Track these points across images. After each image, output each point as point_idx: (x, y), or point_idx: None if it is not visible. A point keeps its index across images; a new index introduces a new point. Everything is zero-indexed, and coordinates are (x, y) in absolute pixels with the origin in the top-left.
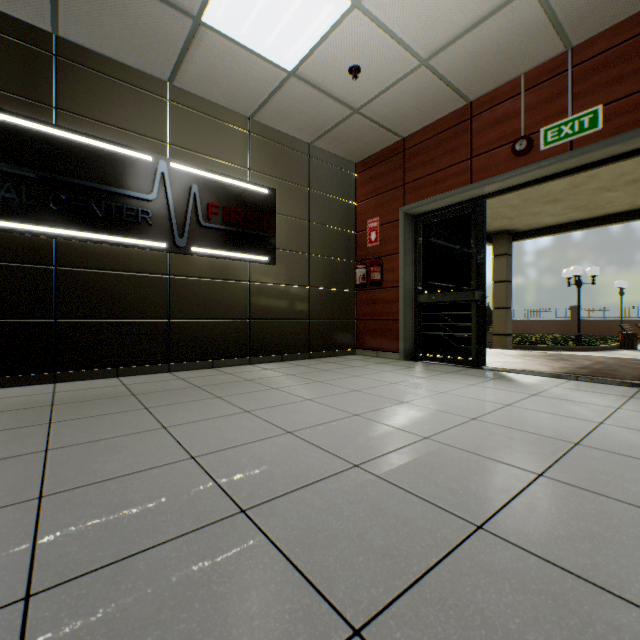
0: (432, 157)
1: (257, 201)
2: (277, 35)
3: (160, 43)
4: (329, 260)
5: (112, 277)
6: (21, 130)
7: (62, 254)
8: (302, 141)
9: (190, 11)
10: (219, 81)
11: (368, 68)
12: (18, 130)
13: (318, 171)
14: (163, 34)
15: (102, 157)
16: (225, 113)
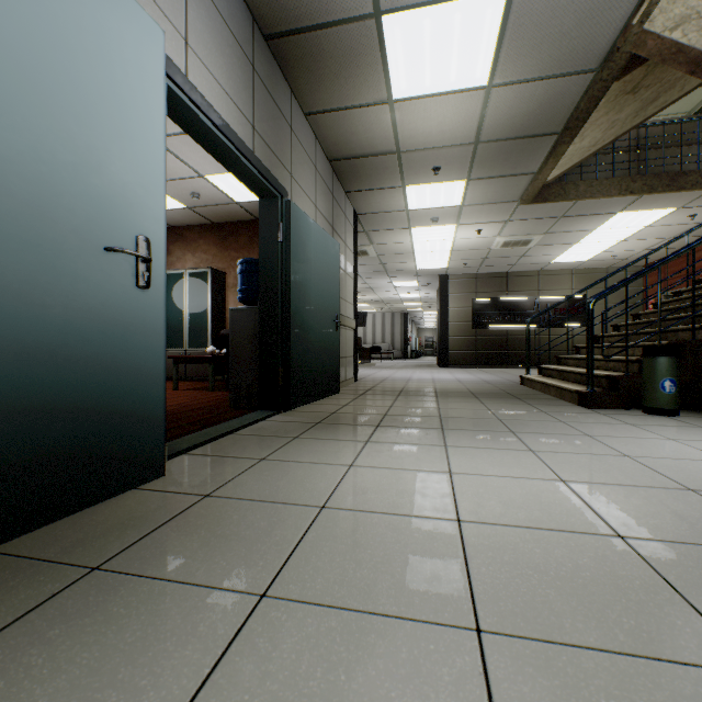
0: (674, 270)
1: (576, 302)
2: (576, 259)
3: (537, 267)
4: (621, 321)
5: (521, 338)
6: (499, 301)
7: (508, 332)
8: (602, 267)
9: (546, 263)
10: (557, 267)
11: (619, 255)
12: (499, 302)
13: (613, 278)
14: (538, 266)
15: (518, 302)
16: (561, 271)
